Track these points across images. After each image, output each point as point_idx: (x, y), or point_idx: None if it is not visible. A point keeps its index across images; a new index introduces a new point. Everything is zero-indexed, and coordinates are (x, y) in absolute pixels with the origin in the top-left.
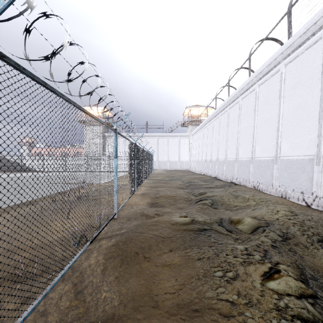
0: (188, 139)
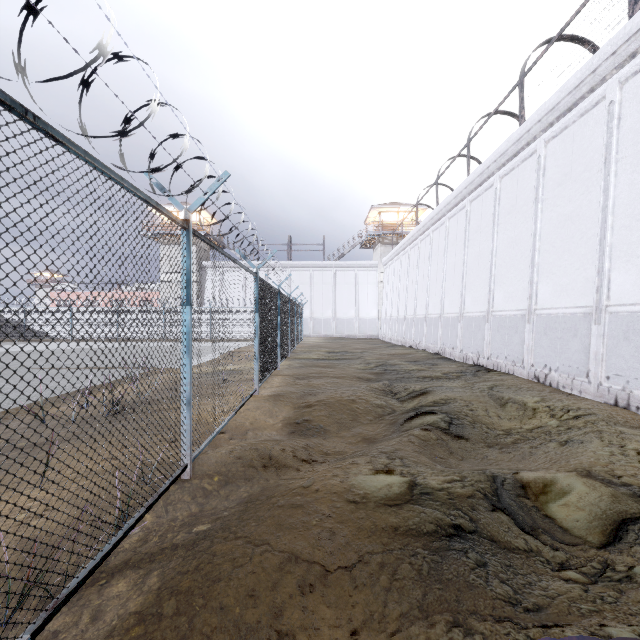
0: (375, 272)
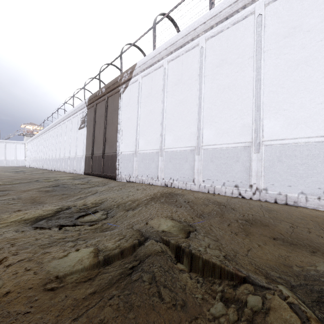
0: (24, 145)
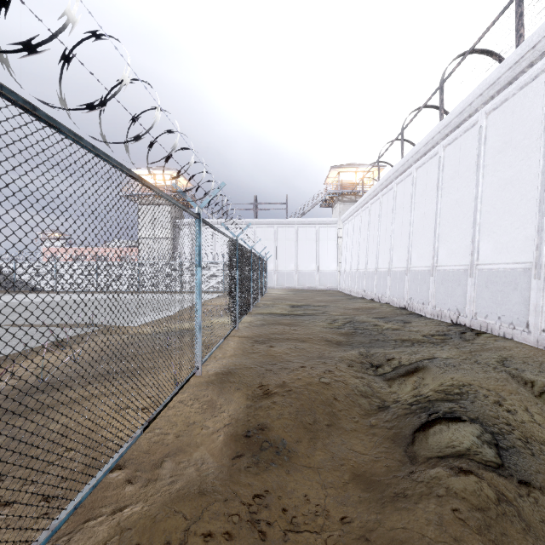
0: (335, 229)
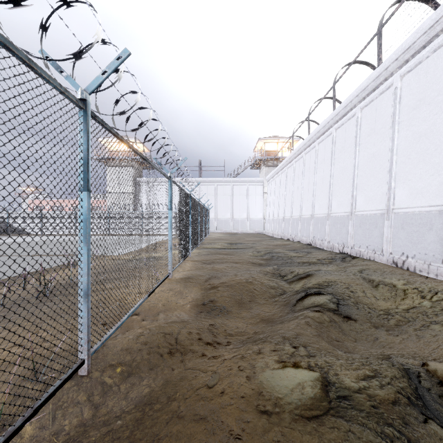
0: (261, 186)
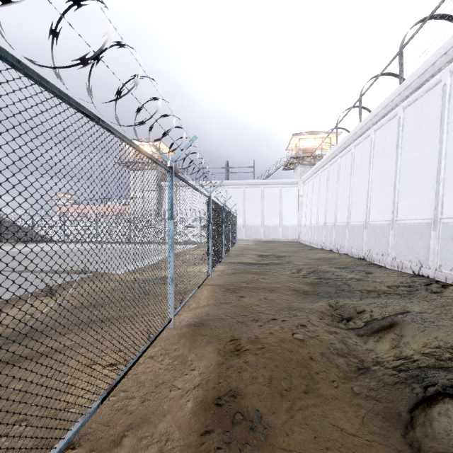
0: (296, 188)
